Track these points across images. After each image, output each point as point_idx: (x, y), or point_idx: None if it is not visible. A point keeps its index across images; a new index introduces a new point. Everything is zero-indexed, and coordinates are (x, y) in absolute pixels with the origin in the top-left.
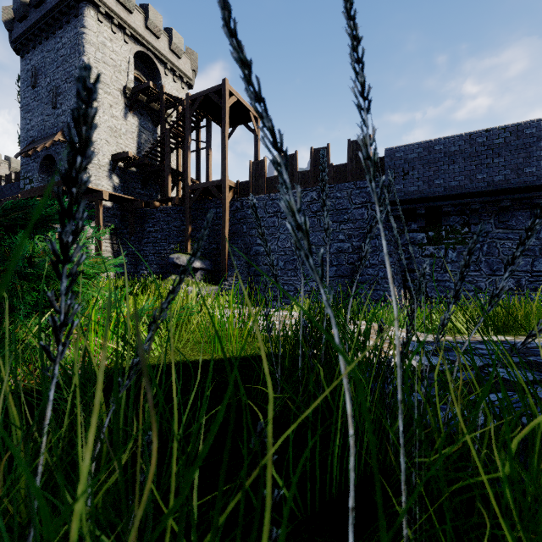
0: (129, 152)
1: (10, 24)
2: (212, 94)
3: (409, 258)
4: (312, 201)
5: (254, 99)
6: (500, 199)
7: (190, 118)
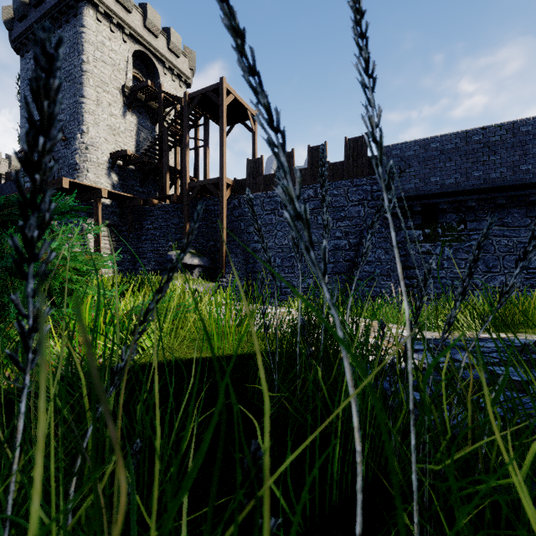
0: (128, 150)
1: (10, 23)
2: (209, 92)
3: (405, 255)
4: (309, 198)
5: (248, 71)
6: (496, 196)
7: (188, 117)
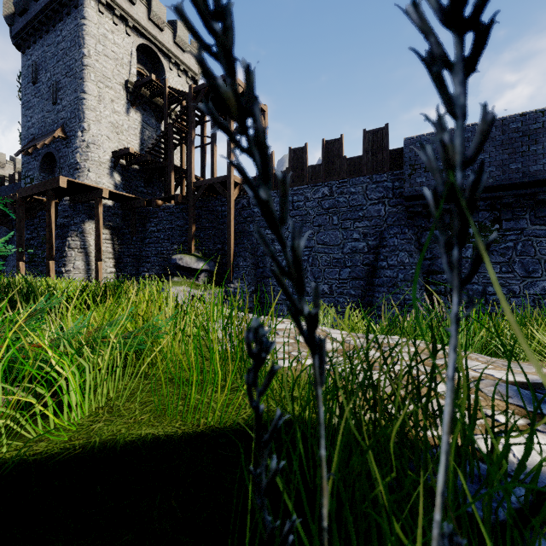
0: (131, 148)
1: (11, 18)
2: None
3: (431, 259)
4: (324, 197)
5: None
6: (538, 191)
7: (193, 111)
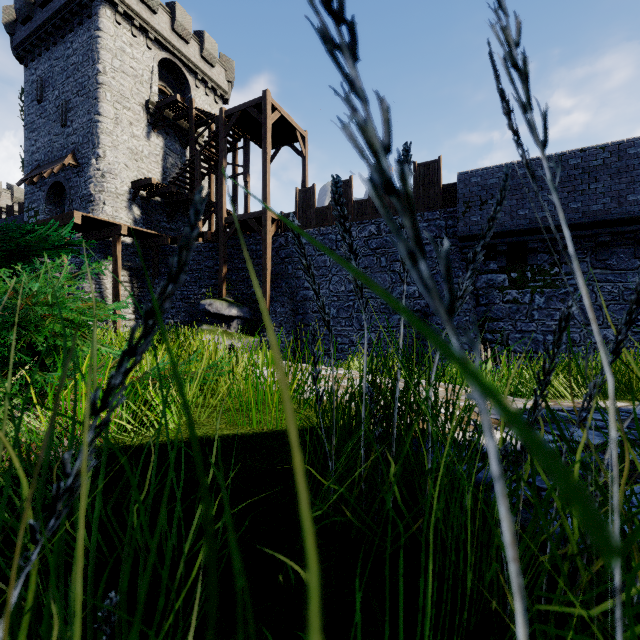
0: (153, 179)
1: (12, 26)
2: (251, 108)
3: (487, 304)
4: (371, 236)
5: None
6: (598, 233)
7: (224, 138)
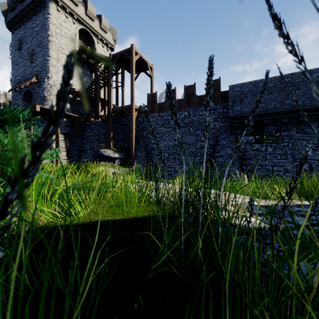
0: (76, 88)
1: (5, 12)
2: (125, 53)
3: (244, 151)
4: (185, 117)
5: None
6: (300, 115)
7: (112, 68)
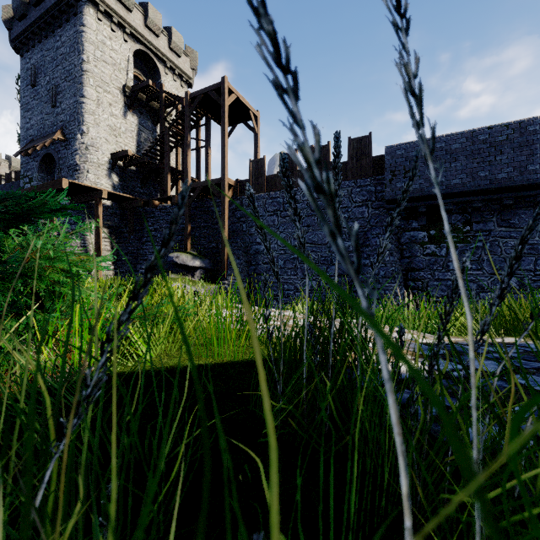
0: (129, 151)
1: (10, 22)
2: (211, 92)
3: (410, 257)
4: None
5: None
6: (503, 197)
7: (189, 117)
